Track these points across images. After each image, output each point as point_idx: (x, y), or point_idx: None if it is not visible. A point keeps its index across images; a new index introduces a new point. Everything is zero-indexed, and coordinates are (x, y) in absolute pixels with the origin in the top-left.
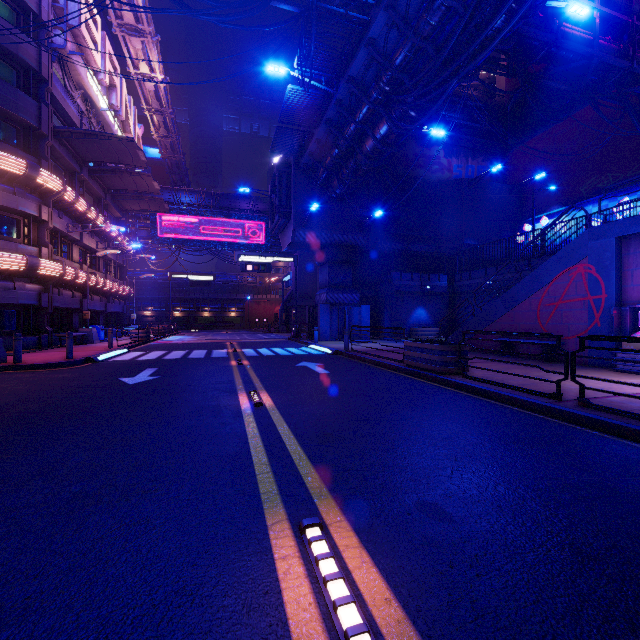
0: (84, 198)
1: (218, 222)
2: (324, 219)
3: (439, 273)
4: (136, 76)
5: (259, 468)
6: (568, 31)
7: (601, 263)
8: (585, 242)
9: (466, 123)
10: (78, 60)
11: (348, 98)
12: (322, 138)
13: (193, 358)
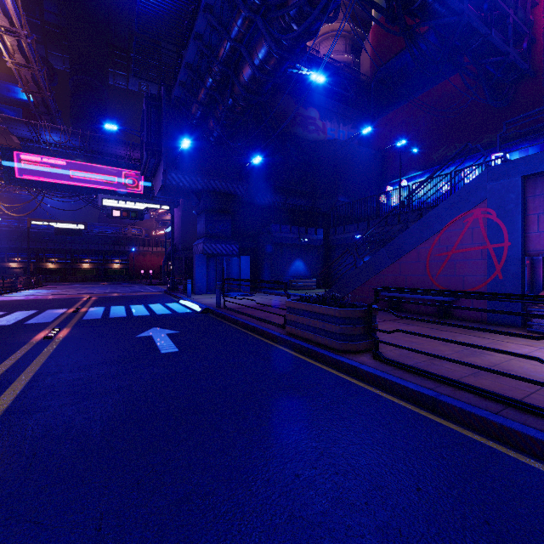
0: None
1: (90, 167)
2: (200, 163)
3: (316, 227)
4: None
5: None
6: None
7: (503, 206)
8: (483, 183)
9: (338, 90)
10: None
11: (219, 5)
12: (193, 63)
13: None
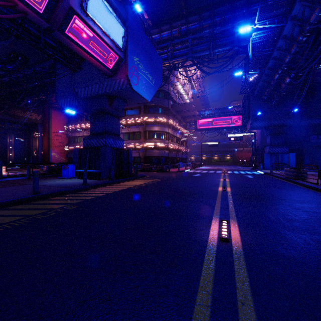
0: (177, 122)
1: (220, 119)
2: (266, 115)
3: None
4: (190, 74)
5: (220, 185)
6: None
7: None
8: None
9: None
10: (176, 83)
11: (270, 72)
12: (262, 85)
13: (210, 172)
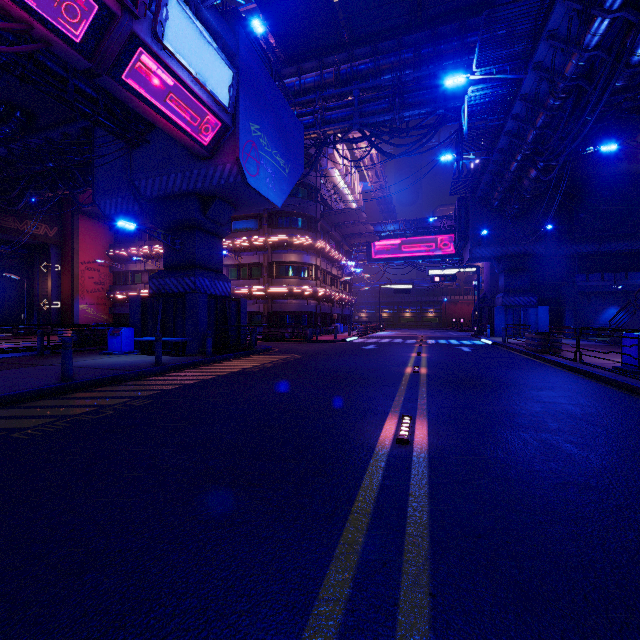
0: (332, 246)
1: (415, 240)
2: (498, 236)
3: None
4: (358, 153)
5: (410, 363)
6: None
7: None
8: None
9: None
10: (331, 169)
11: (502, 157)
12: (489, 180)
13: (394, 342)
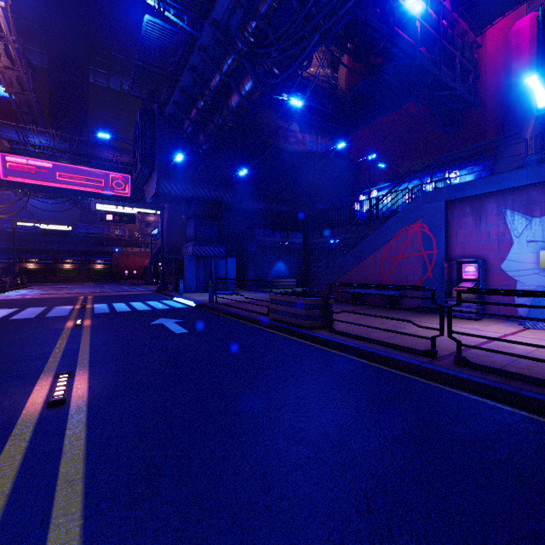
0: None
1: (77, 170)
2: (190, 173)
3: (296, 231)
4: None
5: None
6: (399, 32)
7: (433, 223)
8: (420, 205)
9: (317, 106)
10: None
11: (213, 46)
12: (187, 88)
13: (16, 319)
